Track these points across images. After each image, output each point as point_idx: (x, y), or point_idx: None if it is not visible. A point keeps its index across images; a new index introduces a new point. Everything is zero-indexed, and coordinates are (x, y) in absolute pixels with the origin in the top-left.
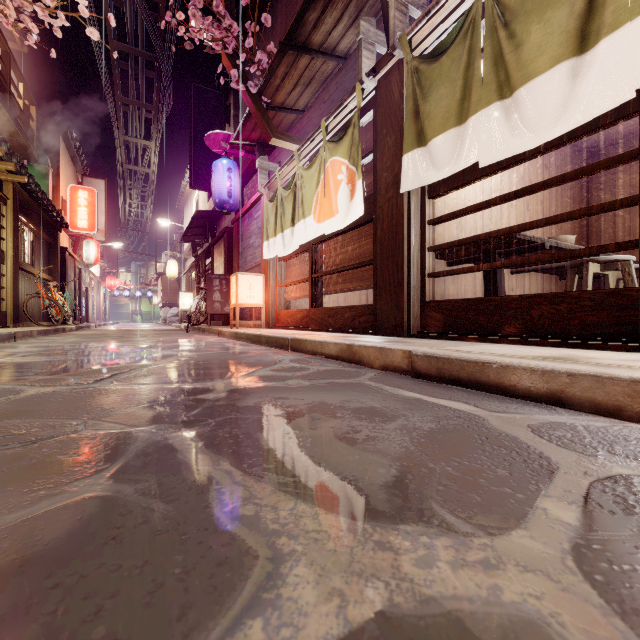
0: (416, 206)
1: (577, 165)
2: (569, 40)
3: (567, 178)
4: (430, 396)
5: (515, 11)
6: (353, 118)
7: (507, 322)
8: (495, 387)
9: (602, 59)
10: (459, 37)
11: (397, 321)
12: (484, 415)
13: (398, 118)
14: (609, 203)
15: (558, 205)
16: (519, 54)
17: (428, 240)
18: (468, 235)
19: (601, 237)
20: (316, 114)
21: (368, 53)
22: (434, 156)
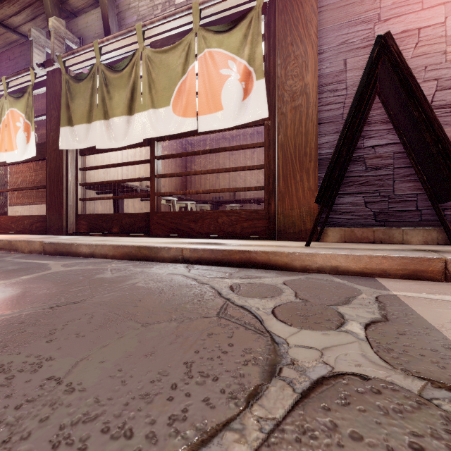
0: (72, 158)
1: (182, 149)
2: (126, 108)
3: (134, 163)
4: (38, 260)
5: (110, 82)
6: (28, 88)
7: (114, 226)
8: (75, 254)
9: (135, 121)
10: (88, 78)
11: (59, 226)
12: (52, 263)
13: (60, 102)
14: (146, 178)
15: (171, 167)
16: (111, 103)
17: (80, 179)
18: (114, 178)
19: (192, 186)
20: (2, 65)
21: (39, 51)
22: (77, 135)
